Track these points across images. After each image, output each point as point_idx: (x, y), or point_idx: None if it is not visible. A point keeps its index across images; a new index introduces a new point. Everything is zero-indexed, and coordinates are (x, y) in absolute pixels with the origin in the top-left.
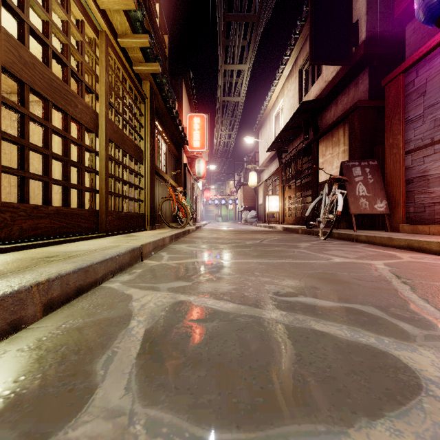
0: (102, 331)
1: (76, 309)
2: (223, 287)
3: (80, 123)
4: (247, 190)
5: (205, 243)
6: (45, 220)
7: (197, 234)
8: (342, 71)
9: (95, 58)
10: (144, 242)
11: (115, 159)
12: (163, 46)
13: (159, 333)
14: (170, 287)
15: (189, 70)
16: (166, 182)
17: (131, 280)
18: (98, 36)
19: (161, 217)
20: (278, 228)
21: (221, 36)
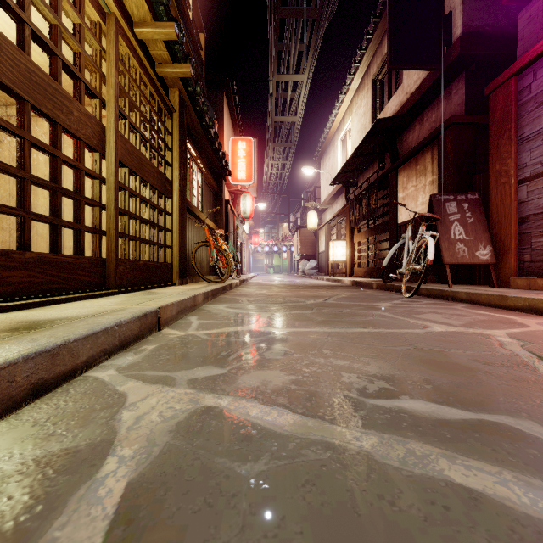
0: (41, 489)
1: (21, 426)
2: (275, 379)
3: (77, 137)
4: (305, 234)
5: (252, 303)
6: (19, 272)
7: (242, 289)
8: (430, 79)
9: (101, 50)
10: (163, 303)
11: (130, 190)
12: (197, 47)
13: (151, 495)
14: (192, 379)
15: (232, 81)
16: (201, 223)
17: (135, 364)
18: (105, 20)
19: (195, 268)
20: (346, 282)
21: (273, 37)
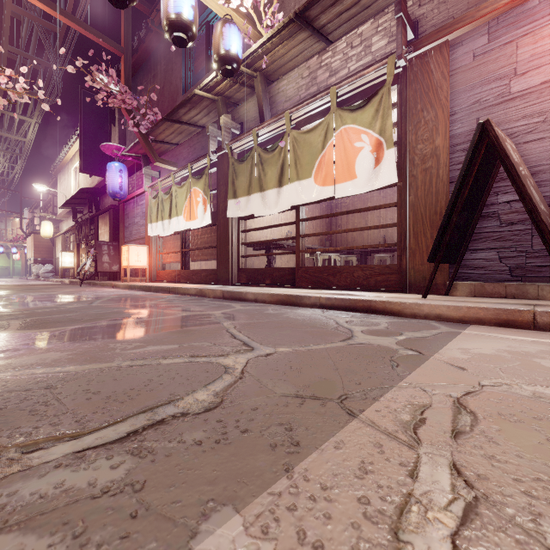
0: None
1: None
2: None
3: None
4: (40, 239)
5: None
6: None
7: None
8: None
9: None
10: None
11: None
12: None
13: None
14: None
15: None
16: None
17: None
18: None
19: None
20: (67, 282)
21: None
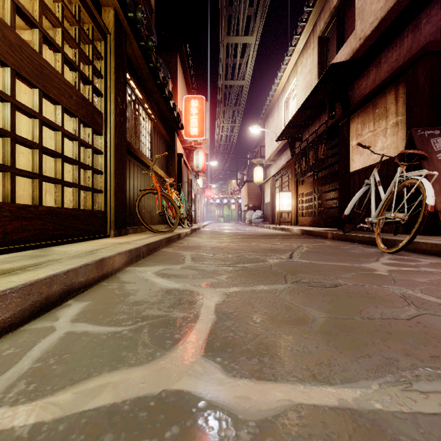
0: None
1: None
2: None
3: None
4: (251, 187)
5: (196, 263)
6: None
7: (191, 239)
8: (392, 14)
9: None
10: None
11: (14, 101)
12: None
13: None
14: None
15: (185, 43)
16: (148, 170)
17: None
18: None
19: (139, 217)
20: (294, 231)
21: None
